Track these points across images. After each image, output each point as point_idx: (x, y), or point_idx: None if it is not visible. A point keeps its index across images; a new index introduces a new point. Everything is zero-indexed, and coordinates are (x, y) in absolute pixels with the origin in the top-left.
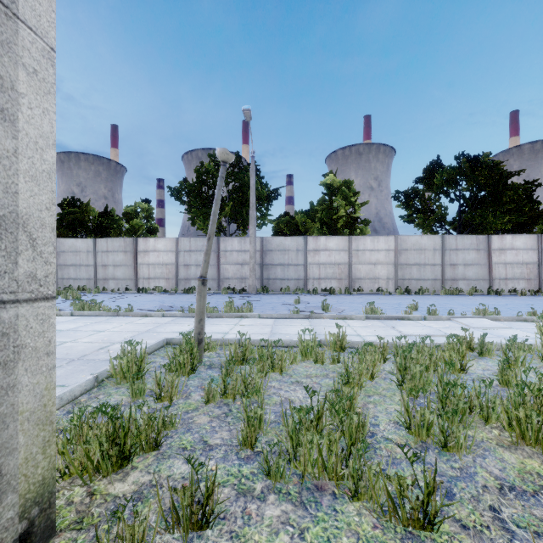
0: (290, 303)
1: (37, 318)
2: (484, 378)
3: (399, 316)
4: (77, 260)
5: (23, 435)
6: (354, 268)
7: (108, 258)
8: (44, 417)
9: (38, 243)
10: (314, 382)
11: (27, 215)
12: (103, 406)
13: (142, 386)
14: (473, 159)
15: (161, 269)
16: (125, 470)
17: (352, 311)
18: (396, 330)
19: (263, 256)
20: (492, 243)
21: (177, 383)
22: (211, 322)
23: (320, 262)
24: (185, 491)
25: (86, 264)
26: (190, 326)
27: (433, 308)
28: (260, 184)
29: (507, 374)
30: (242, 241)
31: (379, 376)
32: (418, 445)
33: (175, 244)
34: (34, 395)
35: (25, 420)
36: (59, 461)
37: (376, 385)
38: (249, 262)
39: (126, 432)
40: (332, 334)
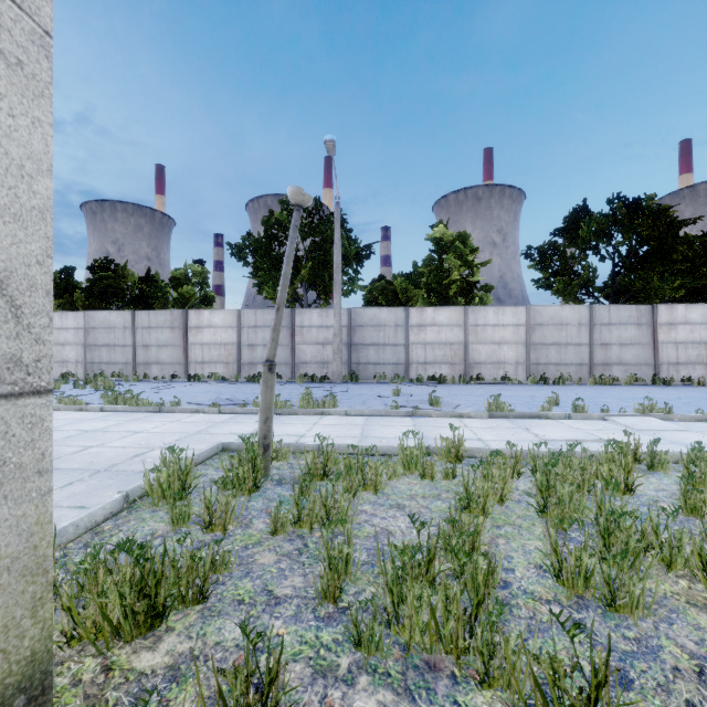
0: (387, 395)
1: (23, 421)
2: (658, 503)
3: (534, 414)
4: (111, 339)
5: (0, 593)
6: (471, 349)
7: (150, 336)
8: (34, 563)
9: (25, 312)
10: (421, 505)
11: (7, 272)
12: (125, 543)
13: (186, 510)
14: (632, 204)
15: (218, 350)
16: (156, 633)
17: (470, 407)
18: (531, 433)
19: (351, 333)
20: (658, 315)
21: (234, 507)
22: (282, 421)
23: (426, 341)
24: (237, 674)
25: (123, 344)
26: (254, 425)
27: (580, 403)
28: (346, 239)
29: (693, 498)
30: (323, 314)
31: (511, 497)
32: (573, 602)
33: (236, 318)
34: (18, 534)
35: (4, 570)
36: (64, 620)
37: (507, 511)
38: (333, 341)
39: (159, 579)
40: (444, 439)
